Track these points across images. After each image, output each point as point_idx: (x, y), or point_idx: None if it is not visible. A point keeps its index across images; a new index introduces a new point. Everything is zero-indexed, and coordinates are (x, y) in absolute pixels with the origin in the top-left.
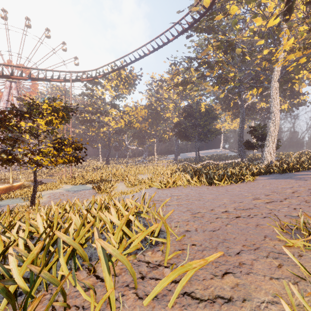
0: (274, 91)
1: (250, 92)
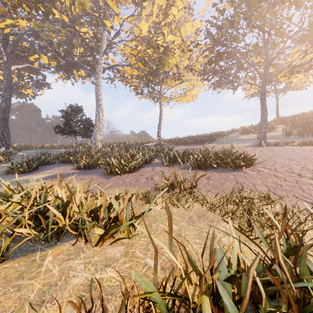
0: (100, 79)
1: (37, 57)
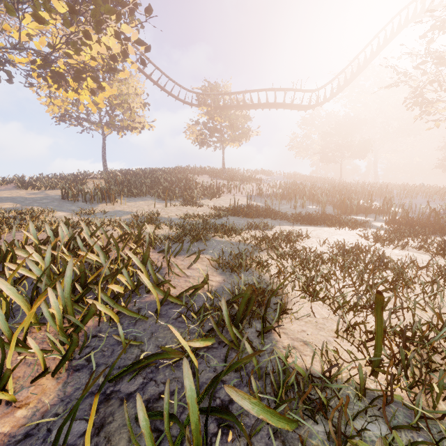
0: None
1: None
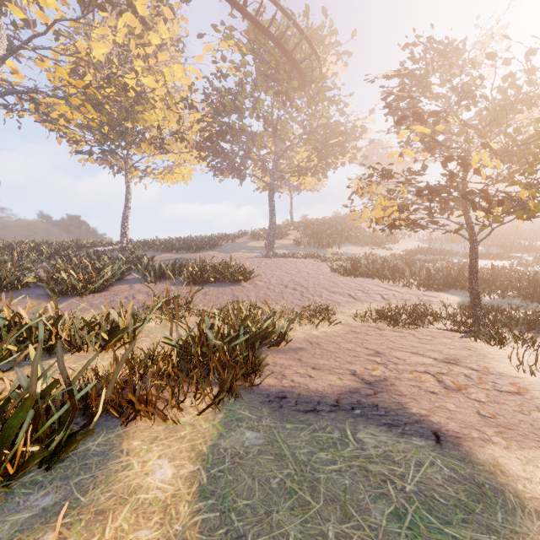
0: None
1: None
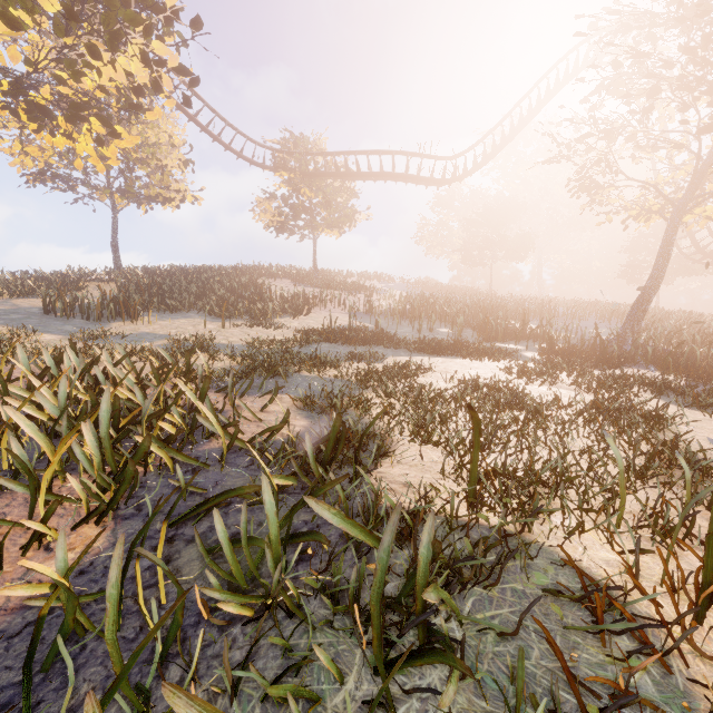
0: None
1: None
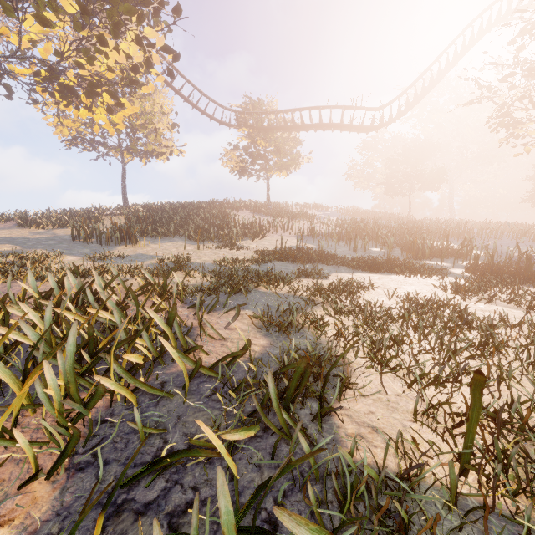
0: None
1: None
